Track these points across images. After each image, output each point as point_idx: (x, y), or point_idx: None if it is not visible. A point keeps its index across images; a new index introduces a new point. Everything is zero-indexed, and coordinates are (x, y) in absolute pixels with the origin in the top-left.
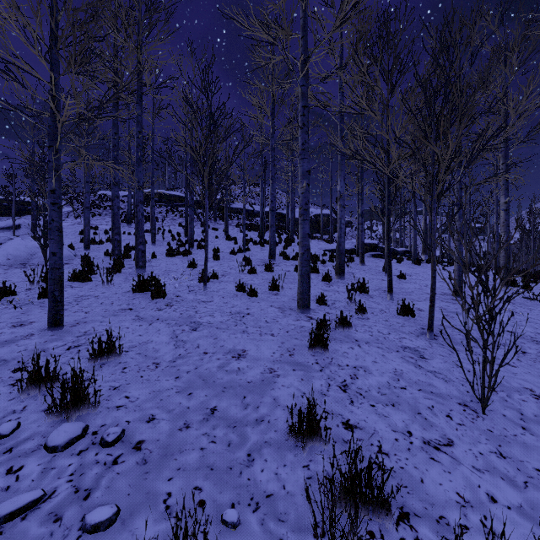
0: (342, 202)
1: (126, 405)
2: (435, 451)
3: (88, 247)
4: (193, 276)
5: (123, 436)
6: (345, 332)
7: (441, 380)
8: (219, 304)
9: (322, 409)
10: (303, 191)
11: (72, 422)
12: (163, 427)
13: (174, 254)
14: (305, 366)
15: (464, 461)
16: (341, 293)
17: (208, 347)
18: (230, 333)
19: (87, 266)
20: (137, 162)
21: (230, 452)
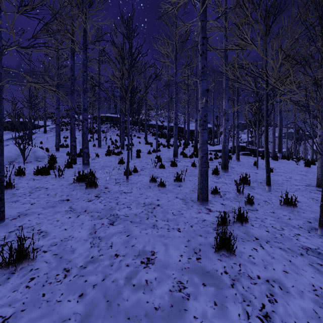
0: (226, 117)
1: None
2: None
3: (57, 150)
4: (121, 170)
5: None
6: (243, 227)
7: None
8: (136, 195)
9: None
10: (202, 106)
11: None
12: None
13: (110, 154)
14: (215, 278)
15: None
16: (228, 184)
17: (120, 246)
18: (142, 228)
19: (49, 163)
20: (83, 92)
21: None
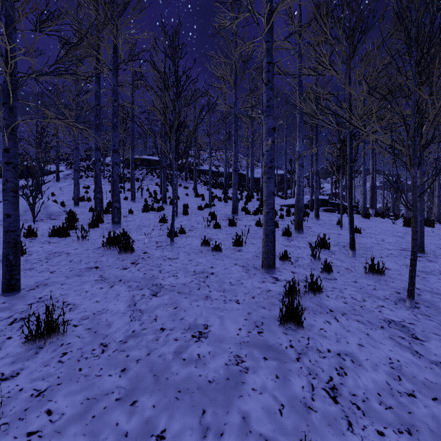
0: (300, 161)
1: (41, 430)
2: None
3: (77, 204)
4: (163, 231)
5: None
6: (316, 298)
7: None
8: (184, 261)
9: None
10: (268, 148)
11: None
12: None
13: (148, 210)
14: (278, 352)
15: None
16: (302, 248)
17: (167, 320)
18: (192, 300)
19: (68, 222)
20: (113, 128)
21: None
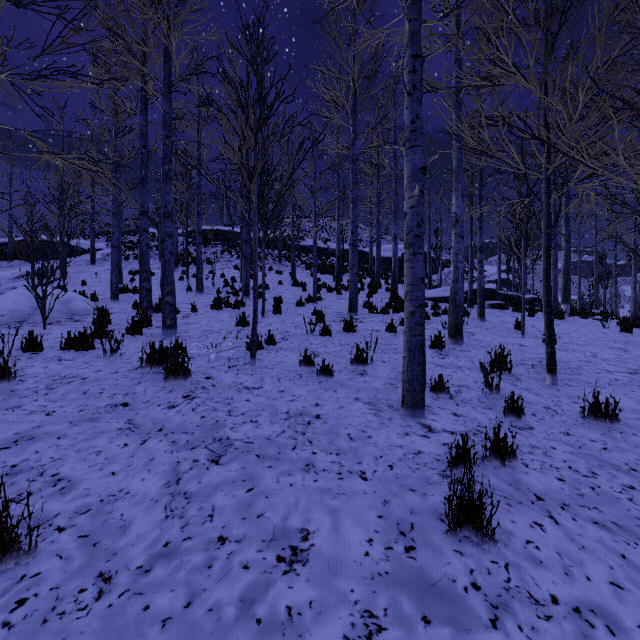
0: (459, 229)
1: None
2: None
3: (115, 297)
4: (241, 339)
5: None
6: (505, 468)
7: None
8: (271, 393)
9: None
10: (413, 203)
11: None
12: None
13: (221, 306)
14: (451, 601)
15: None
16: (465, 370)
17: (232, 517)
18: (281, 472)
19: (94, 326)
20: (164, 179)
21: None
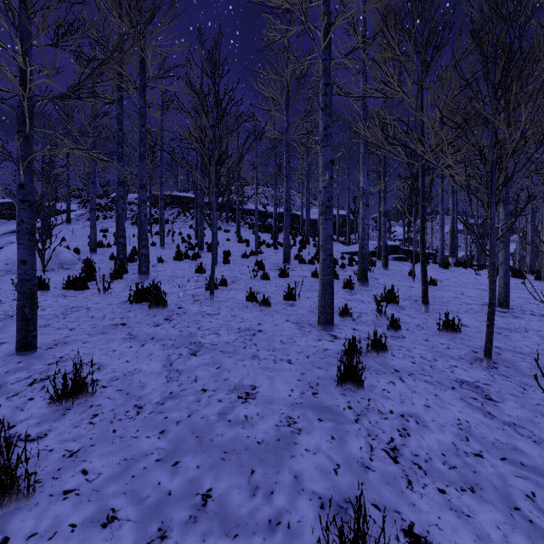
0: (365, 199)
1: (78, 488)
2: None
3: (94, 251)
4: (200, 282)
5: None
6: (380, 357)
7: (528, 439)
8: (227, 317)
9: (368, 499)
10: (325, 184)
11: None
12: (124, 538)
13: (182, 258)
14: (335, 413)
15: None
16: (366, 303)
17: (208, 380)
18: (237, 359)
19: (85, 272)
20: (140, 158)
21: None
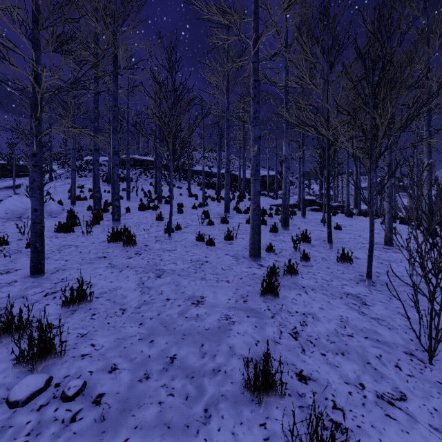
0: (286, 164)
1: (90, 353)
2: (390, 407)
3: (74, 203)
4: (160, 227)
5: (84, 389)
6: (292, 278)
7: (385, 327)
8: (182, 252)
9: (276, 358)
10: (254, 154)
11: (36, 374)
12: (124, 378)
13: (145, 208)
14: (258, 313)
15: (420, 418)
16: (286, 242)
17: (170, 293)
18: (190, 280)
19: (71, 219)
20: (113, 131)
21: (188, 407)
